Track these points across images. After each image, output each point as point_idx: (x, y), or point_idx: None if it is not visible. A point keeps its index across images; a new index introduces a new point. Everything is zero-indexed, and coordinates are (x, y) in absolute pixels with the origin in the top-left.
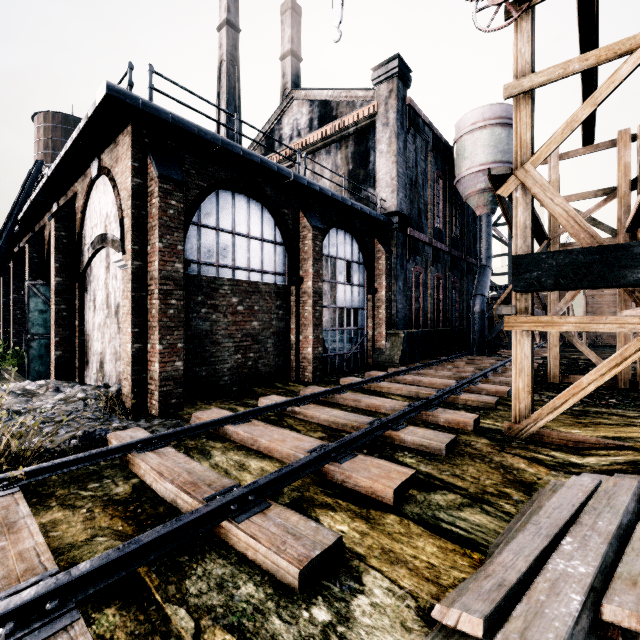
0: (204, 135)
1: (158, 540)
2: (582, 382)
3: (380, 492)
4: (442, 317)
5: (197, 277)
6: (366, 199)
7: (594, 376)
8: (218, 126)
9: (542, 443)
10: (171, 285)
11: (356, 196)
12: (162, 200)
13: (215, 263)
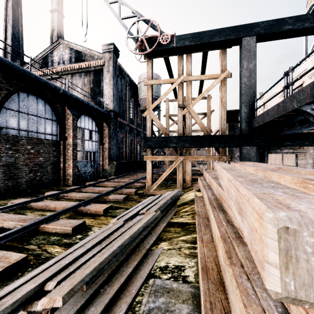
0: (13, 66)
1: (17, 231)
2: (163, 175)
3: (99, 211)
4: (133, 156)
5: (6, 135)
6: (99, 103)
7: (166, 173)
8: (5, 38)
9: (153, 195)
10: None
11: (94, 100)
12: None
13: (17, 128)
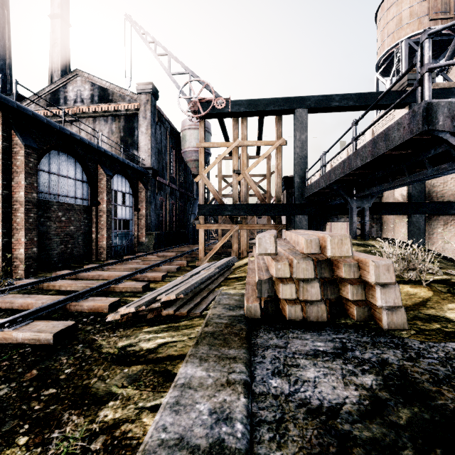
0: (50, 124)
1: (97, 288)
2: (217, 245)
3: (157, 278)
4: (175, 225)
5: (38, 200)
6: (134, 159)
7: (220, 243)
8: None
9: None
10: (31, 205)
11: (126, 153)
12: (26, 158)
13: (48, 192)
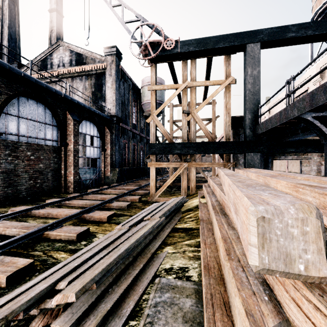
0: (13, 70)
1: (22, 238)
2: (167, 182)
3: (103, 218)
4: (136, 162)
5: (5, 141)
6: (101, 108)
7: (170, 180)
8: (1, 38)
9: (157, 202)
10: None
11: (96, 104)
12: None
13: (17, 134)
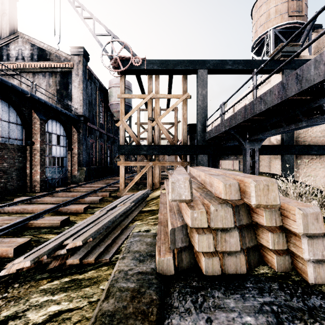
0: None
1: (11, 226)
2: (135, 178)
3: (79, 210)
4: (103, 161)
5: None
6: (68, 107)
7: (137, 177)
8: None
9: None
10: None
11: (61, 103)
12: None
13: None
